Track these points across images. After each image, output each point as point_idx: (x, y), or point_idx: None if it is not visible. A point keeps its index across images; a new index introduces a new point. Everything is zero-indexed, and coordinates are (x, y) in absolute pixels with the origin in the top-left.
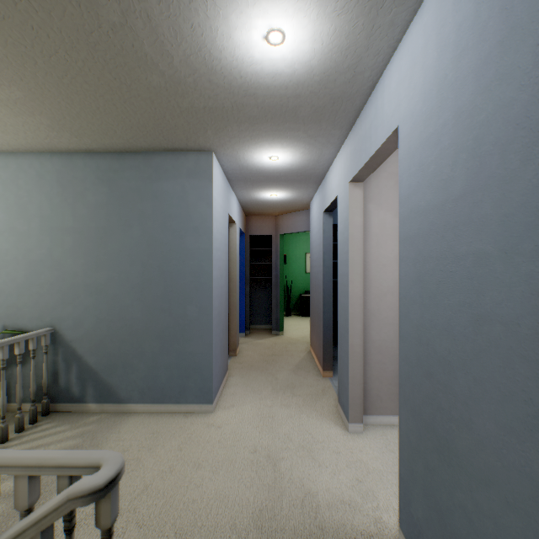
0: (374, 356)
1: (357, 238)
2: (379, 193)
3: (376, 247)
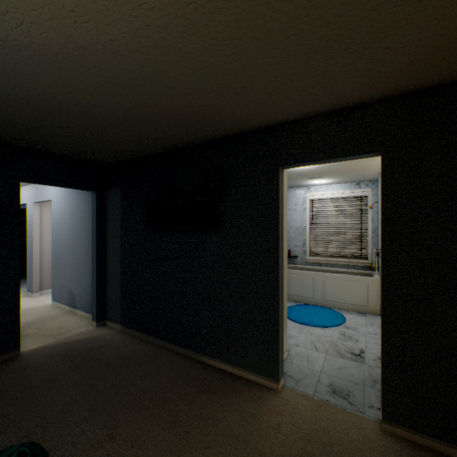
0: (45, 268)
1: (38, 223)
2: (48, 206)
3: (46, 226)
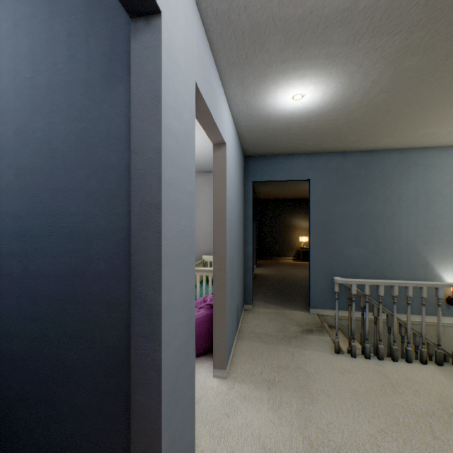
0: None
1: None
2: None
3: None
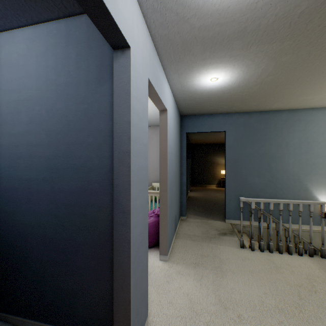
0: None
1: None
2: None
3: None
